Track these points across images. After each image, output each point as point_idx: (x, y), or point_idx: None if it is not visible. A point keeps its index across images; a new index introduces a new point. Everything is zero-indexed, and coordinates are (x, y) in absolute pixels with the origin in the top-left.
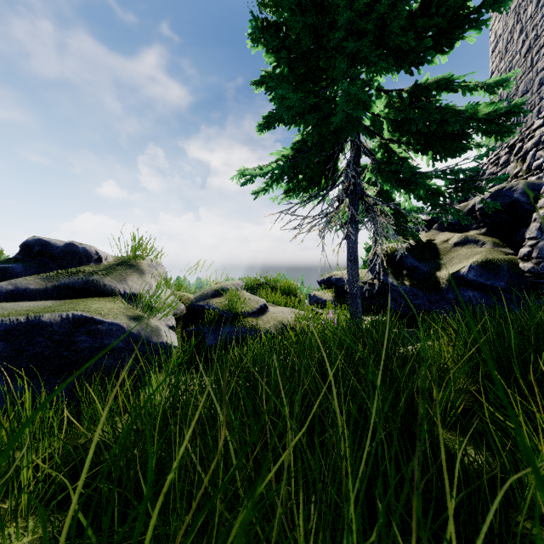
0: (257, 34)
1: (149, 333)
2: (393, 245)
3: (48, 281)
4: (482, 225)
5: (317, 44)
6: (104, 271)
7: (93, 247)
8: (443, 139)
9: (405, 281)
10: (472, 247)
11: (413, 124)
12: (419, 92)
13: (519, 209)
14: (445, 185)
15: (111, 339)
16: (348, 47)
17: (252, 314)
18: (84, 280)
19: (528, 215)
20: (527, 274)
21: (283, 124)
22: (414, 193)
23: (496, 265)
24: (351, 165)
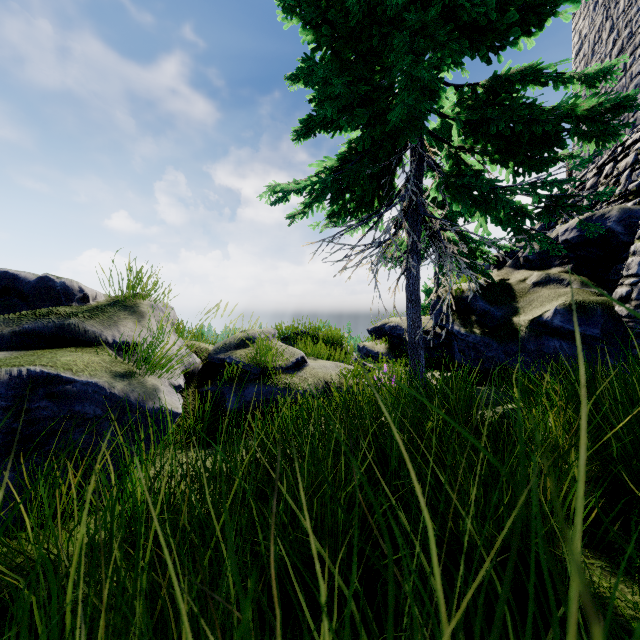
0: (291, 1)
1: (141, 396)
2: (459, 285)
3: (5, 326)
4: (566, 261)
5: (369, 19)
6: (86, 313)
7: (76, 282)
8: (529, 145)
9: (474, 329)
10: (555, 288)
11: (492, 124)
12: (498, 85)
13: (613, 241)
14: (533, 203)
15: (85, 405)
16: (409, 19)
17: (285, 369)
18: (57, 324)
19: (624, 248)
20: (626, 320)
21: (325, 130)
22: (491, 215)
23: (588, 308)
24: (412, 179)
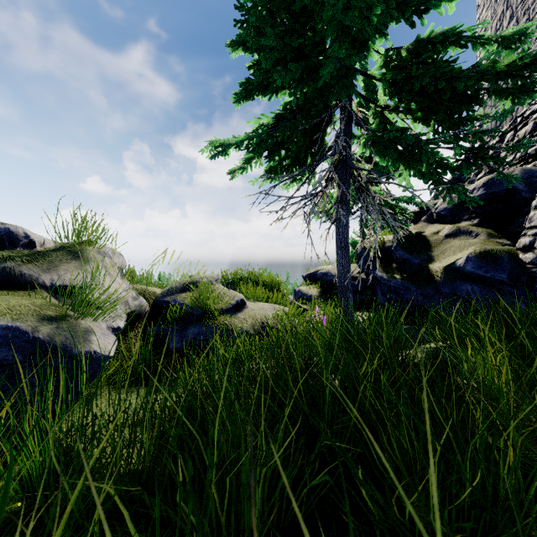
0: None
1: (69, 340)
2: (381, 237)
3: None
4: (474, 216)
5: None
6: (25, 257)
7: (22, 229)
8: (450, 102)
9: (395, 275)
10: (465, 239)
11: (417, 81)
12: (422, 47)
13: (516, 197)
14: (455, 155)
15: (3, 350)
16: None
17: (226, 311)
18: None
19: (525, 204)
20: (529, 266)
21: (263, 93)
22: (415, 168)
23: (496, 256)
24: (342, 135)
